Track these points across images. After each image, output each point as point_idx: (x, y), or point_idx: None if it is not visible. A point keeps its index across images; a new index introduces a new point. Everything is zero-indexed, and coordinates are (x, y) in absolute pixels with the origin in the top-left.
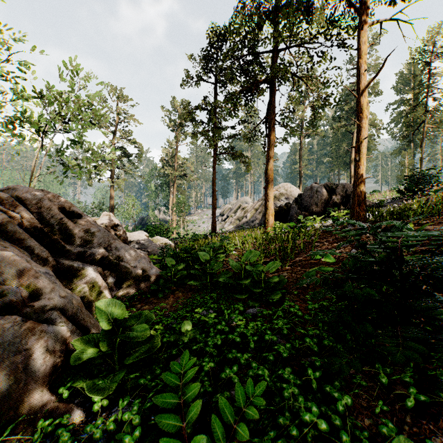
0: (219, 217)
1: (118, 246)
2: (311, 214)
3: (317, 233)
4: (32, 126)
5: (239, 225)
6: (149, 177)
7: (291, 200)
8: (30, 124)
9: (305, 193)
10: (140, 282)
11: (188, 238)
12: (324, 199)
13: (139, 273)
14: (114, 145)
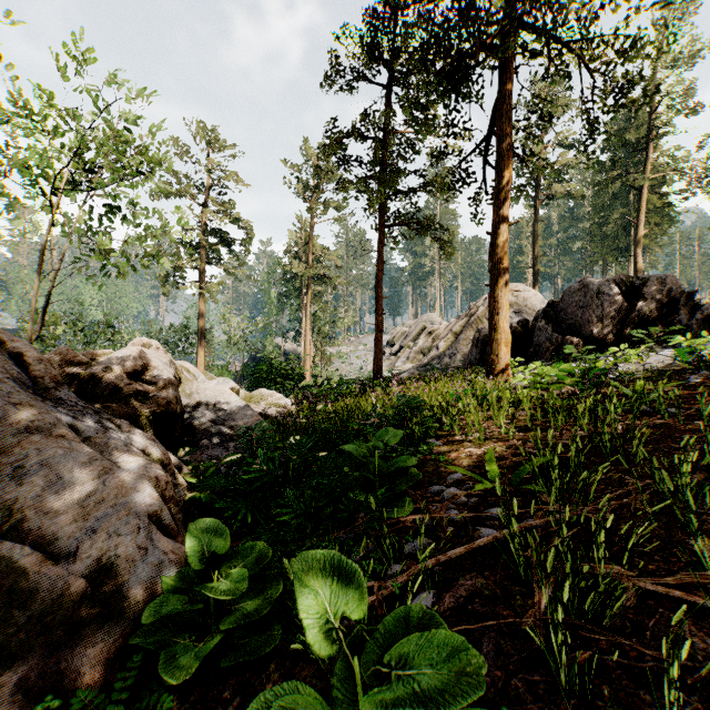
0: (385, 349)
1: (28, 458)
2: (586, 341)
3: (701, 398)
4: (28, 174)
5: (425, 363)
6: (267, 281)
7: (525, 315)
8: (27, 171)
9: (568, 298)
10: (79, 627)
11: (330, 388)
12: (619, 308)
13: (69, 595)
14: (206, 224)
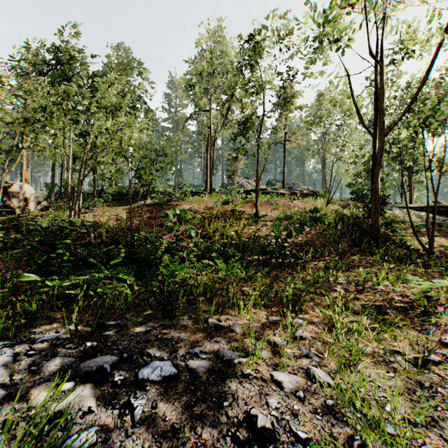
0: None
1: None
2: None
3: None
4: None
5: None
6: None
7: None
8: None
9: None
10: None
11: None
12: None
13: None
14: None
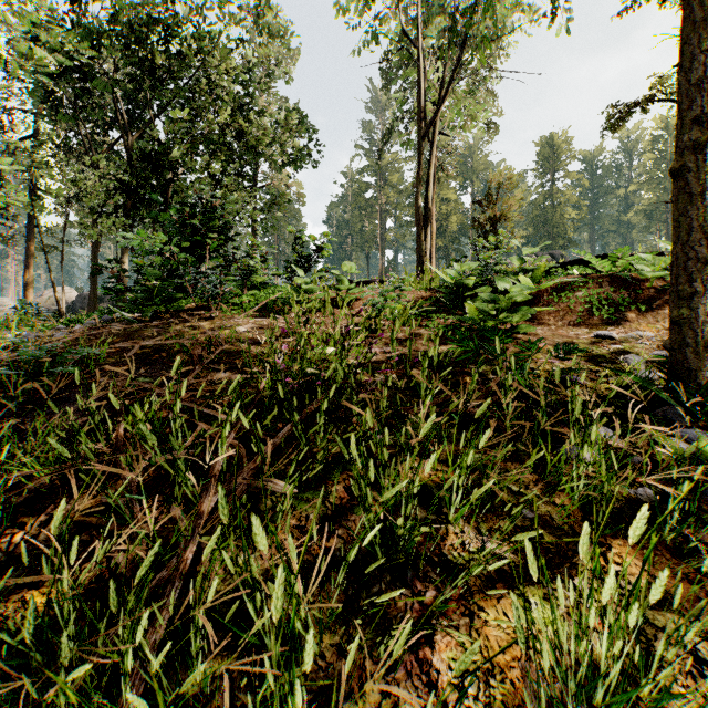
0: None
1: None
2: None
3: None
4: None
5: None
6: None
7: None
8: None
9: (77, 299)
10: None
11: None
12: None
13: None
14: None
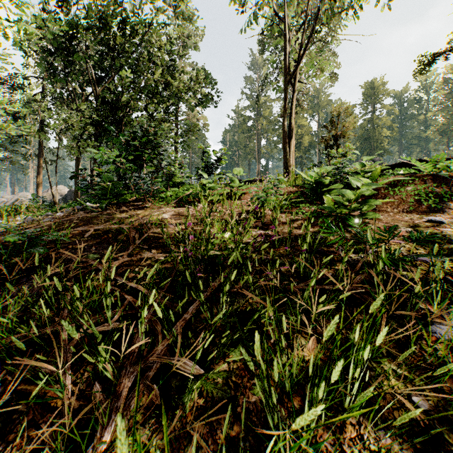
0: None
1: None
2: None
3: None
4: None
5: None
6: None
7: None
8: None
9: (68, 193)
10: None
11: None
12: None
13: None
14: None
